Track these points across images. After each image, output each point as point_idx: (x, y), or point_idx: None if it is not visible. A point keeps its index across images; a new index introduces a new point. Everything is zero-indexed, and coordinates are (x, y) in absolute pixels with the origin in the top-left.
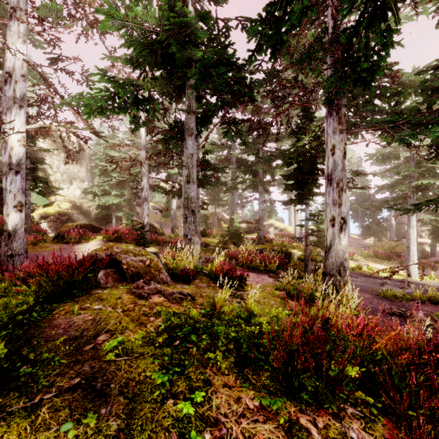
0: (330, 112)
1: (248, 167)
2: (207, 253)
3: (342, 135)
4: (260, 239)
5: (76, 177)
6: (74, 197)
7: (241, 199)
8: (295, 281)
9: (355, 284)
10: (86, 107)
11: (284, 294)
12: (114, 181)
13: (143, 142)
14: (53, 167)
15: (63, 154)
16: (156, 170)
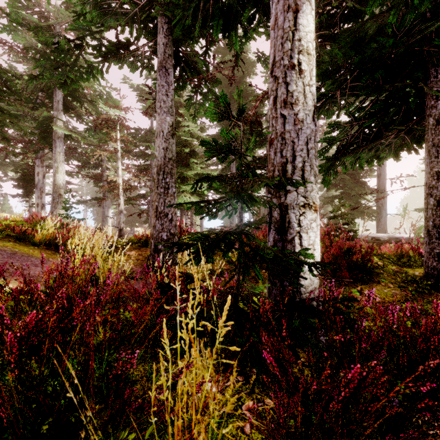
0: (37, 157)
1: None
2: None
3: (43, 168)
4: None
5: None
6: None
7: None
8: None
9: None
10: None
11: None
12: None
13: None
14: None
15: None
16: None
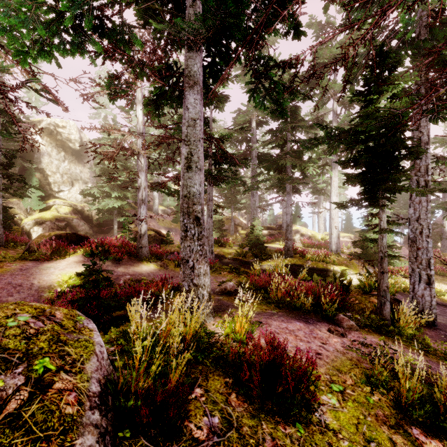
0: None
1: (273, 162)
2: (222, 272)
3: None
4: (288, 250)
5: (78, 178)
6: (76, 200)
7: (261, 202)
8: (374, 339)
9: (444, 326)
10: (9, 36)
11: (400, 413)
12: (105, 178)
13: (139, 127)
14: (52, 167)
15: (63, 153)
16: (164, 169)
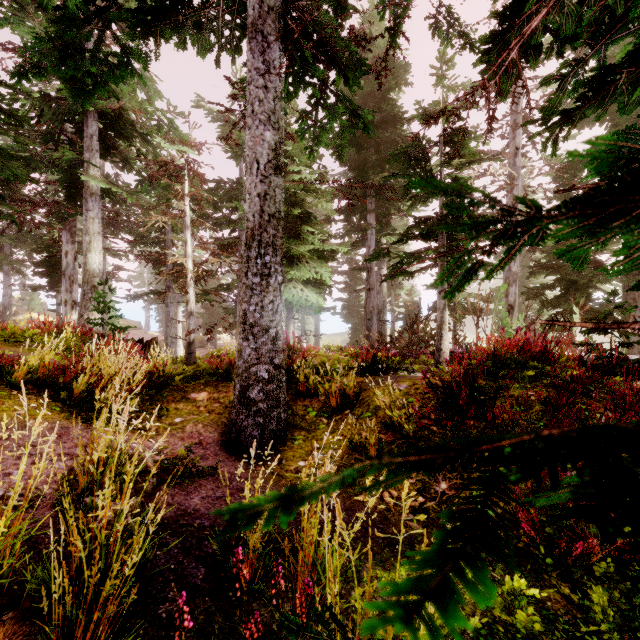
0: (65, 228)
1: None
2: None
3: (74, 246)
4: None
5: None
6: None
7: None
8: None
9: None
10: None
11: None
12: None
13: None
14: None
15: None
16: None
